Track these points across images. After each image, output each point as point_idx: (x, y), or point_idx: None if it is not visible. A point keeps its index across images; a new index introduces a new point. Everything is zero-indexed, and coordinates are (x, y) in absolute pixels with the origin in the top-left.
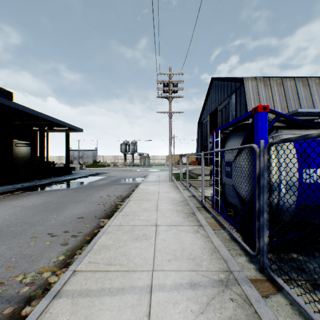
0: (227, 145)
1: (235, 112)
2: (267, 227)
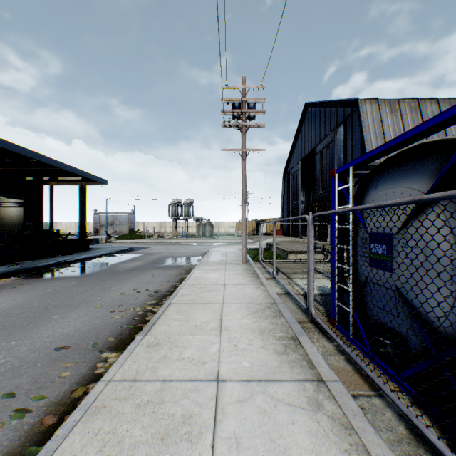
0: (373, 196)
1: (344, 153)
2: None
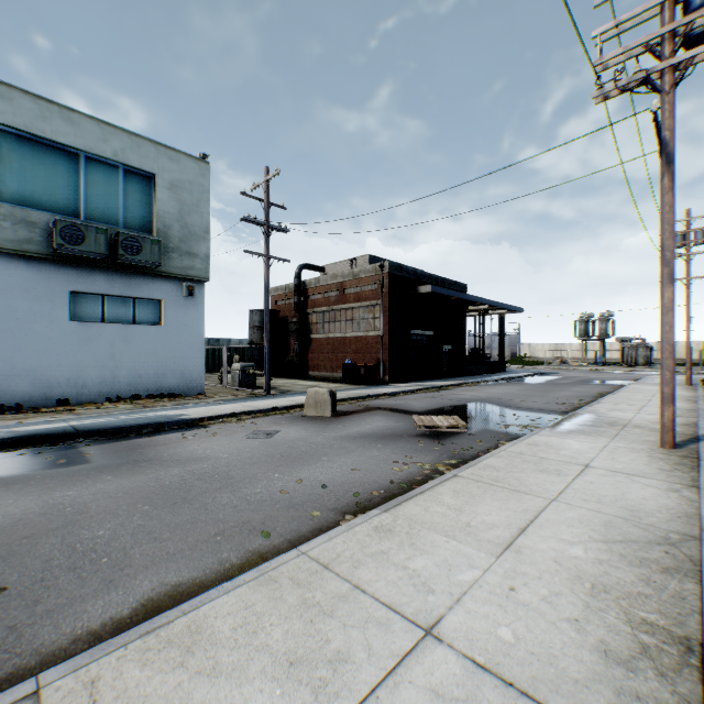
0: None
1: None
2: None
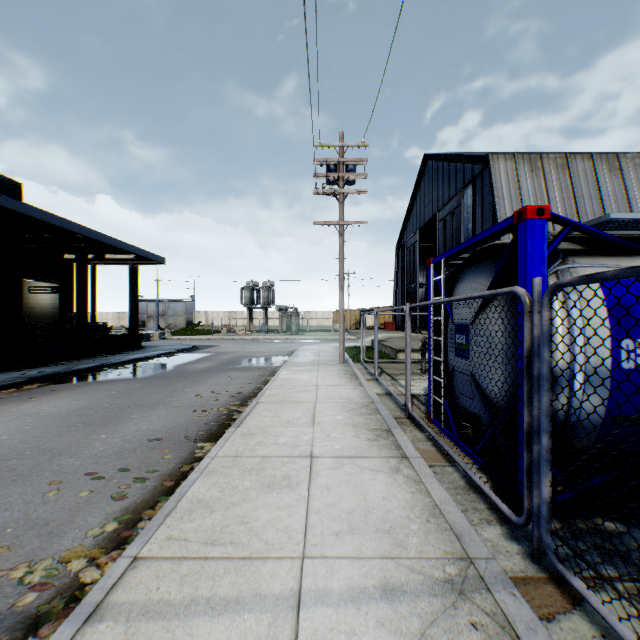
0: (459, 289)
1: (472, 223)
2: (548, 465)
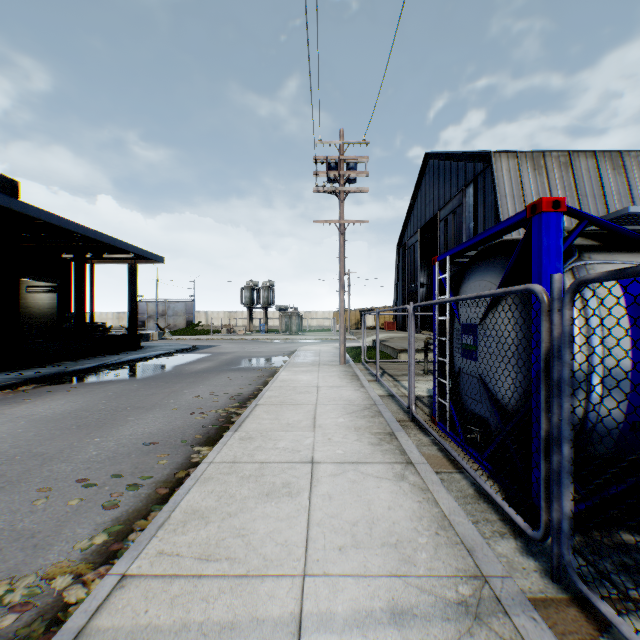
0: (466, 288)
1: (474, 222)
2: (570, 477)
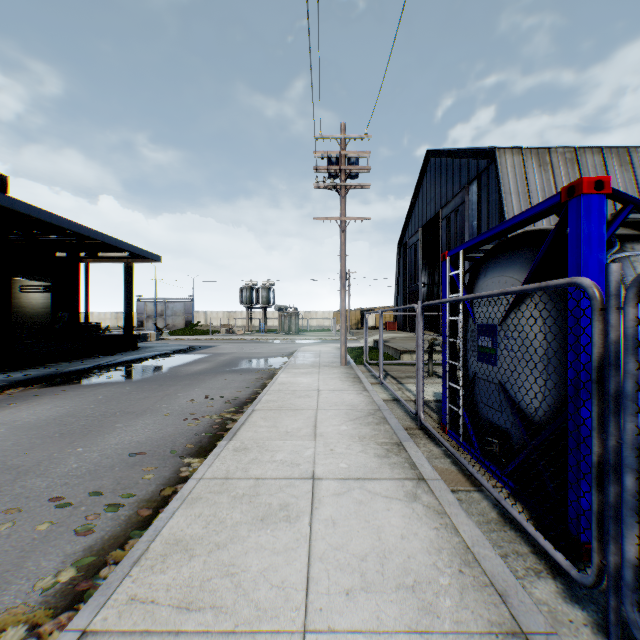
0: (482, 285)
1: (478, 220)
2: (635, 515)
